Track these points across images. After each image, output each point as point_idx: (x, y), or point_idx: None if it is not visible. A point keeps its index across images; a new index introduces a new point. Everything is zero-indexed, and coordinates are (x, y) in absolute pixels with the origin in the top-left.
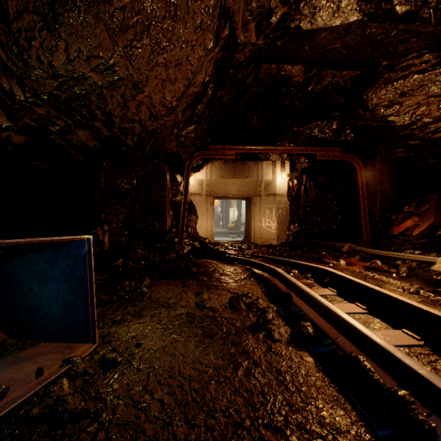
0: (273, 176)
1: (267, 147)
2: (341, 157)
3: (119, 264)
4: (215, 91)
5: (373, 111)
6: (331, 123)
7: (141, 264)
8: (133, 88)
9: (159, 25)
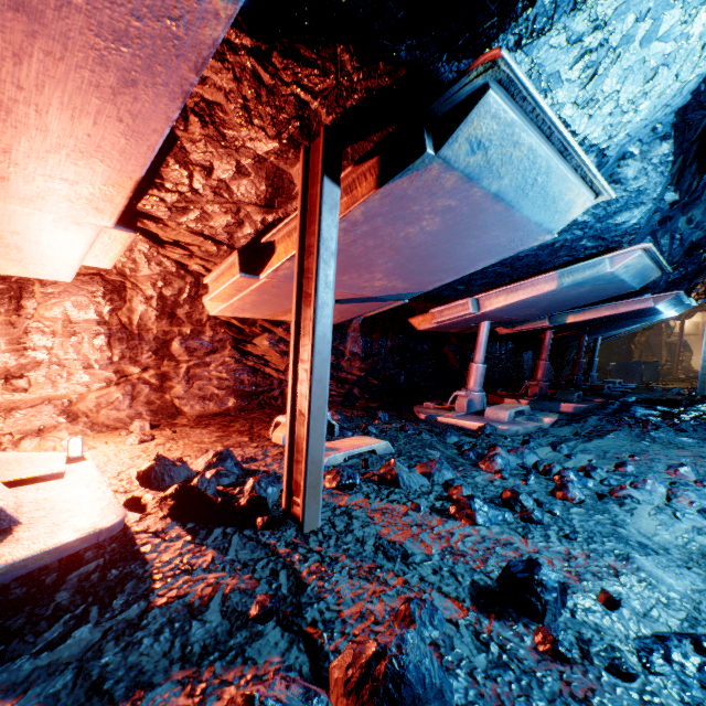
0: None
1: None
2: None
3: None
4: None
5: None
6: None
7: None
8: None
9: None
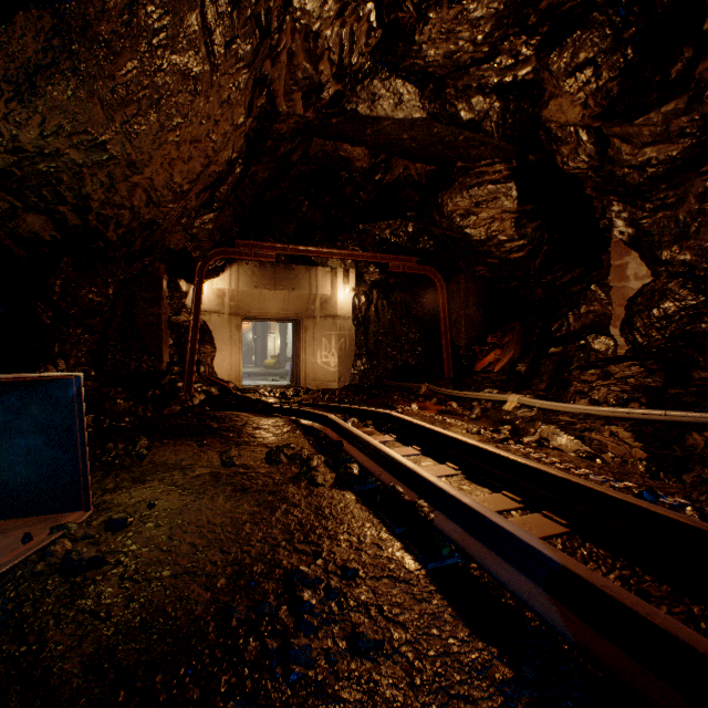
0: (333, 289)
1: (322, 249)
2: (419, 270)
3: (88, 423)
4: (246, 168)
5: (450, 219)
6: (407, 225)
7: (125, 422)
8: (127, 167)
9: (173, 99)
